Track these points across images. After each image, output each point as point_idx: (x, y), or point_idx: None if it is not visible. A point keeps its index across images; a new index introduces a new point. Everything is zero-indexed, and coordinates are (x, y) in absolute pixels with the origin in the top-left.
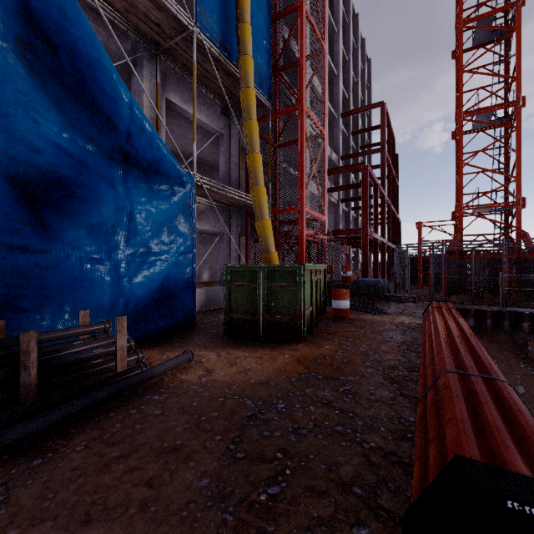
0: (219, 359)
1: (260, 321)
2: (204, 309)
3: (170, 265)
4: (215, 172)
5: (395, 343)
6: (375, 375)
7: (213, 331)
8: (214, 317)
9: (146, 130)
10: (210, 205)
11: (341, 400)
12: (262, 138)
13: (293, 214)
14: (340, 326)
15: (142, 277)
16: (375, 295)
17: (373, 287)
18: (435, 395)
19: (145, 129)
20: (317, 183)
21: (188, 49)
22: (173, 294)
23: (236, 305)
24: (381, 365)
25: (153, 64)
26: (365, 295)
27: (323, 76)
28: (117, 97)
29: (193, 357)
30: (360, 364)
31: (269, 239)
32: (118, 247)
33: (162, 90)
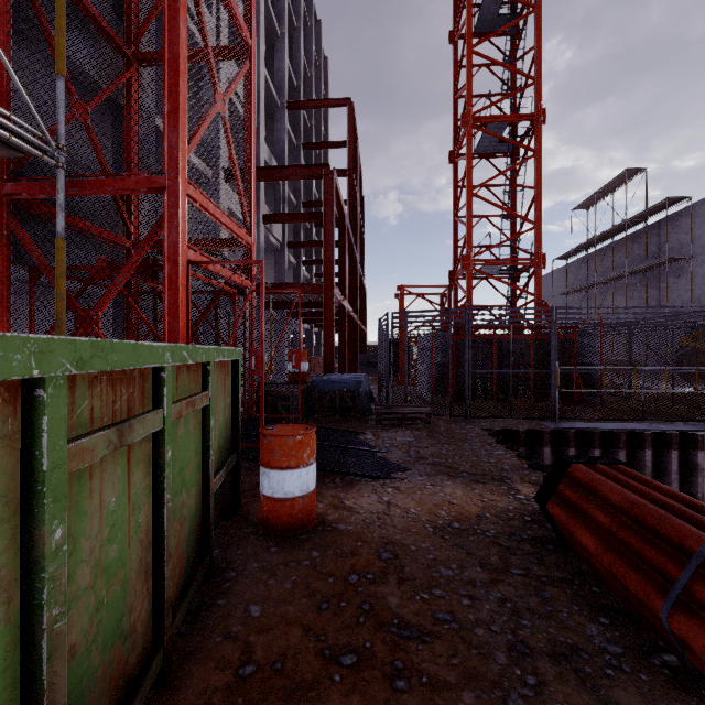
0: None
1: None
2: None
3: None
4: None
5: None
6: None
7: None
8: None
9: None
10: None
11: None
12: None
13: None
14: (284, 636)
15: None
16: (354, 410)
17: (350, 393)
18: None
19: None
20: (230, 144)
21: None
22: None
23: None
24: None
25: None
26: (336, 410)
27: None
28: None
29: None
30: None
31: None
32: None
33: None
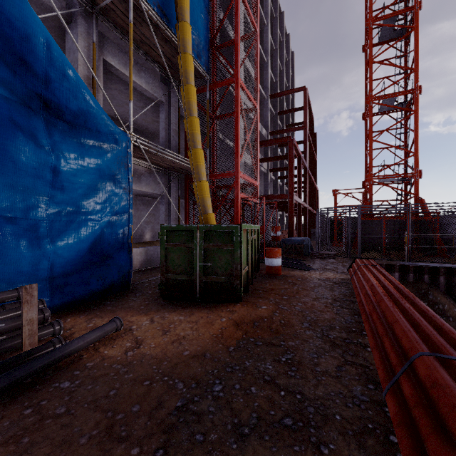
0: (152, 325)
1: (197, 282)
2: (143, 268)
3: (103, 225)
4: (157, 140)
5: (327, 300)
6: (314, 338)
7: (149, 292)
8: (153, 276)
9: (72, 78)
10: (150, 168)
11: (285, 374)
12: (200, 107)
13: (228, 181)
14: (273, 283)
15: (69, 238)
16: (301, 252)
17: (299, 245)
18: (415, 389)
19: (70, 77)
20: (251, 151)
21: (126, 11)
22: (107, 254)
23: (172, 266)
24: (319, 325)
25: (89, 23)
26: (292, 253)
27: (256, 55)
28: (33, 35)
29: (122, 325)
30: (298, 325)
31: (206, 201)
32: (40, 205)
33: (99, 51)
